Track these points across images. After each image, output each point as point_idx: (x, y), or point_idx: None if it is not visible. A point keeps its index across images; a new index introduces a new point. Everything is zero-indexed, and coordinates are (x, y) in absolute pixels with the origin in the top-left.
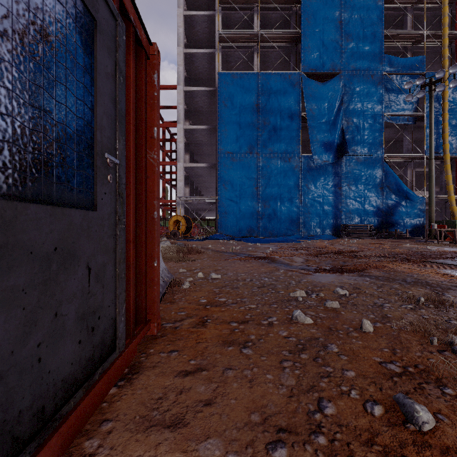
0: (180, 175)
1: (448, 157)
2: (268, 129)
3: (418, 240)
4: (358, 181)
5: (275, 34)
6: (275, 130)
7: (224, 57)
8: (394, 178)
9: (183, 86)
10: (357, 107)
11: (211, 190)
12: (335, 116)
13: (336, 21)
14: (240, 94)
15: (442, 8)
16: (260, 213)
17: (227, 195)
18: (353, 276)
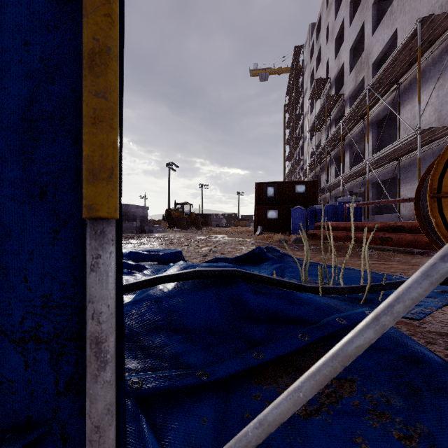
0: None
1: None
2: None
3: None
4: None
5: None
6: None
7: None
8: None
9: None
10: None
11: None
12: None
13: None
14: None
15: None
16: None
17: None
18: (214, 235)
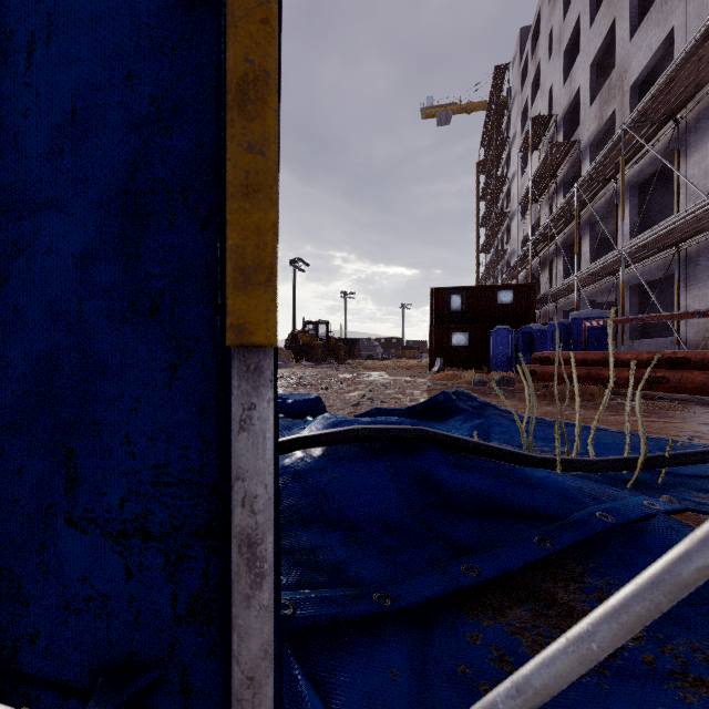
0: None
1: None
2: None
3: None
4: None
5: None
6: None
7: None
8: None
9: None
10: None
11: None
12: None
13: None
14: None
15: None
16: None
17: None
18: (366, 373)
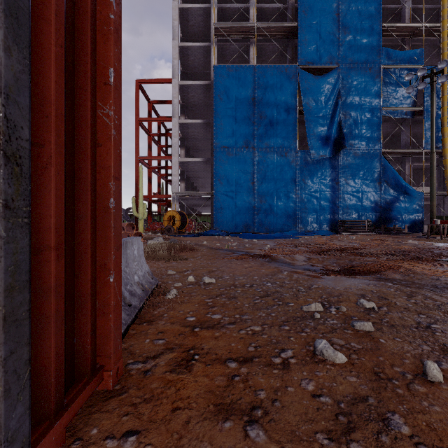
0: (175, 170)
1: (447, 151)
2: (264, 123)
3: (418, 236)
4: (356, 175)
5: (271, 27)
6: (271, 124)
7: (220, 51)
8: (392, 172)
9: (178, 80)
10: (354, 101)
11: (206, 185)
12: (332, 109)
13: (333, 14)
14: (236, 88)
15: (441, 0)
16: (257, 209)
17: (223, 190)
18: (370, 280)
